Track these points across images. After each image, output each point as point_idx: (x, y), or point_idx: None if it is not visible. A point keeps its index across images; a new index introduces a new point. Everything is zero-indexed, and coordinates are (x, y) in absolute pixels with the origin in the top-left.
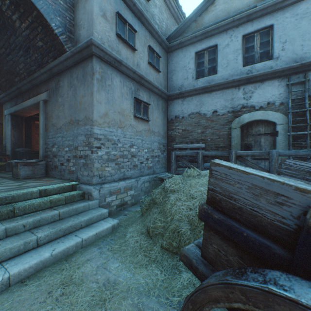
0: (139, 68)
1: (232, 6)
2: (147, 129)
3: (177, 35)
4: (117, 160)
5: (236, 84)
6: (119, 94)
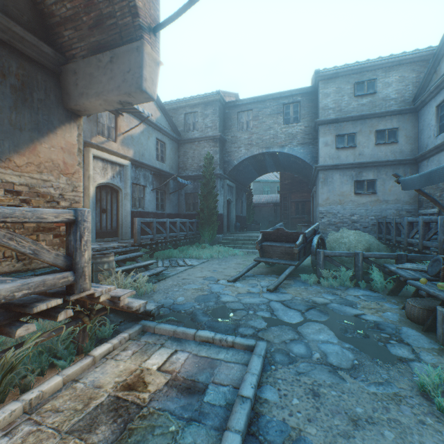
0: (362, 156)
1: None
2: (375, 199)
3: (422, 91)
4: (336, 224)
5: None
6: (338, 183)
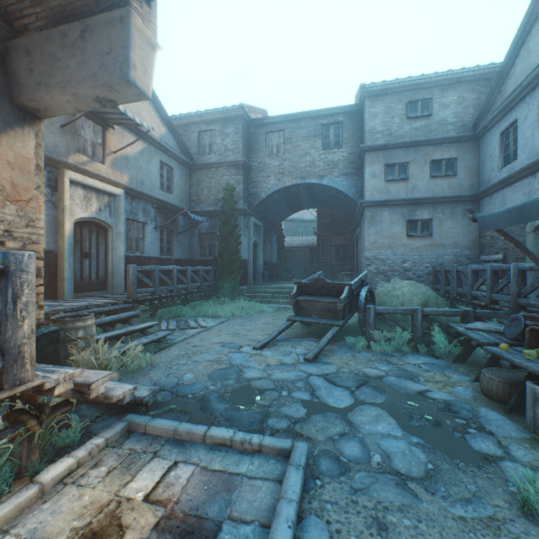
0: (415, 190)
1: (528, 62)
2: (430, 243)
3: (484, 116)
4: (386, 273)
5: (529, 172)
6: (388, 223)
